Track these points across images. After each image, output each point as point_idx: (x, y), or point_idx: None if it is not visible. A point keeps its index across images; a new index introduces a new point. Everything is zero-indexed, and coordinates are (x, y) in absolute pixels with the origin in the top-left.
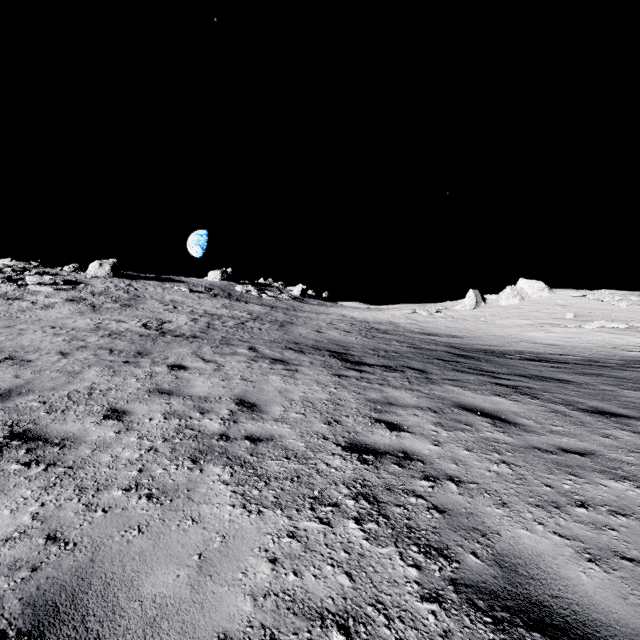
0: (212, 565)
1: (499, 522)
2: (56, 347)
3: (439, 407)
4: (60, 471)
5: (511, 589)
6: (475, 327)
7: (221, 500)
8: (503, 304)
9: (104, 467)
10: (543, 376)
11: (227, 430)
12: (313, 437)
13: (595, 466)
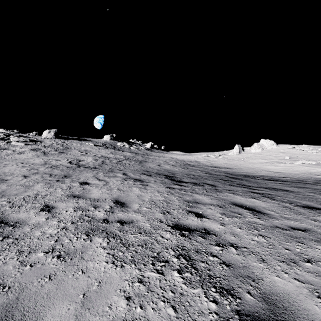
0: (90, 301)
1: (262, 272)
2: (22, 173)
3: (223, 204)
4: (10, 241)
5: (274, 317)
6: (239, 163)
7: (100, 259)
8: (253, 152)
9: (36, 239)
10: (276, 188)
11: (107, 217)
12: (155, 221)
13: (311, 237)
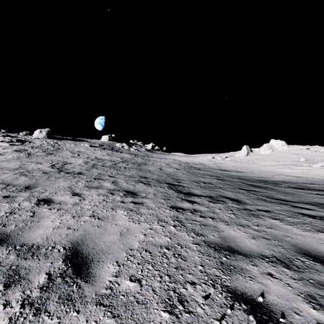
0: None
1: None
2: None
3: (285, 255)
4: None
5: None
6: (249, 166)
7: None
8: (262, 153)
9: None
10: (323, 203)
11: None
12: None
13: None
